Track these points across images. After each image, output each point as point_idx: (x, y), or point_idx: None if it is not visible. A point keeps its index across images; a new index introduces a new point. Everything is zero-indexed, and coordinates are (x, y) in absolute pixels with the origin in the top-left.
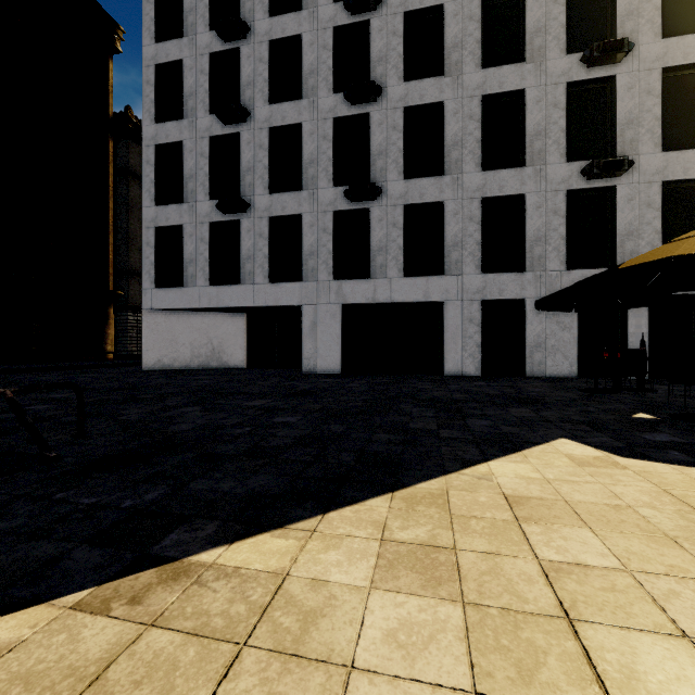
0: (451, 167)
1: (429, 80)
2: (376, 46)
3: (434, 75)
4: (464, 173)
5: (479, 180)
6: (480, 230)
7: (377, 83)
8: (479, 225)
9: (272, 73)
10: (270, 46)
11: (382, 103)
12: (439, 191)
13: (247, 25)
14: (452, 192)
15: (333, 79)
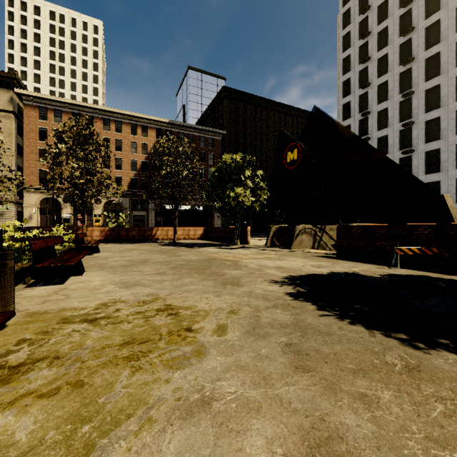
0: (443, 169)
1: (434, 142)
2: (414, 134)
3: (438, 138)
4: (448, 170)
5: (454, 172)
6: (455, 189)
7: (414, 145)
8: (454, 187)
9: (378, 146)
10: (378, 138)
11: (416, 152)
12: (438, 177)
13: (369, 138)
14: (443, 177)
15: (399, 145)
